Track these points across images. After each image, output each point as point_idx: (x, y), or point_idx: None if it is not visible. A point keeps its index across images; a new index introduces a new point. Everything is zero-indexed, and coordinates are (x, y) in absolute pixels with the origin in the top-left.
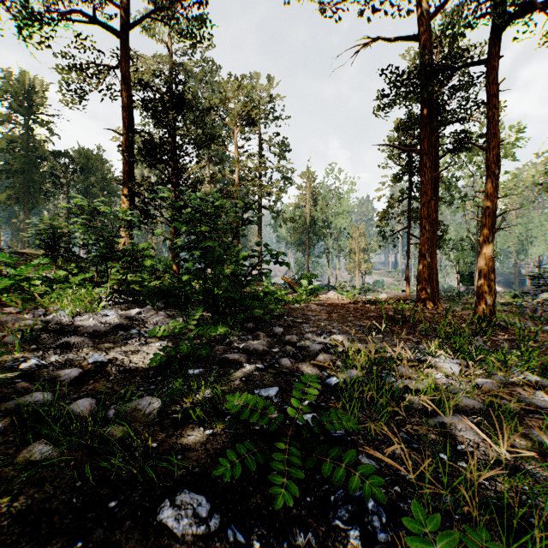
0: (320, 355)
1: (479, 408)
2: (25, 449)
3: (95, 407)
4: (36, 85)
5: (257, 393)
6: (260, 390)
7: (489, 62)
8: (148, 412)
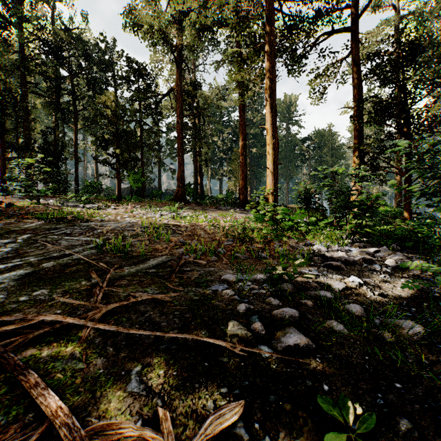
0: None
1: None
2: (326, 321)
3: (363, 312)
4: (291, 100)
5: None
6: None
7: None
8: (411, 332)
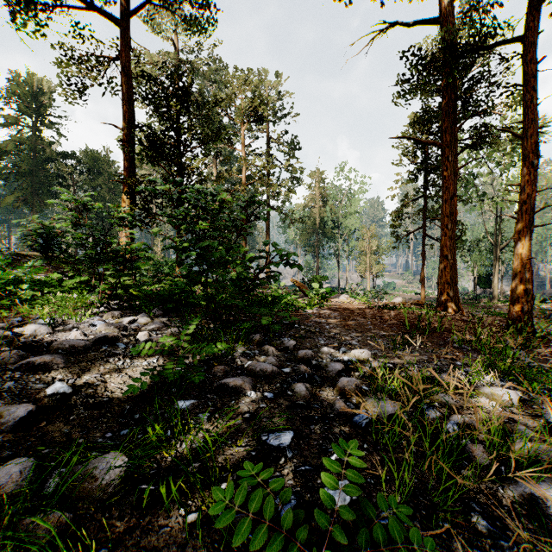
0: (343, 379)
1: None
2: None
3: (29, 474)
4: (44, 86)
5: (264, 440)
6: (269, 435)
7: (526, 39)
8: (106, 481)
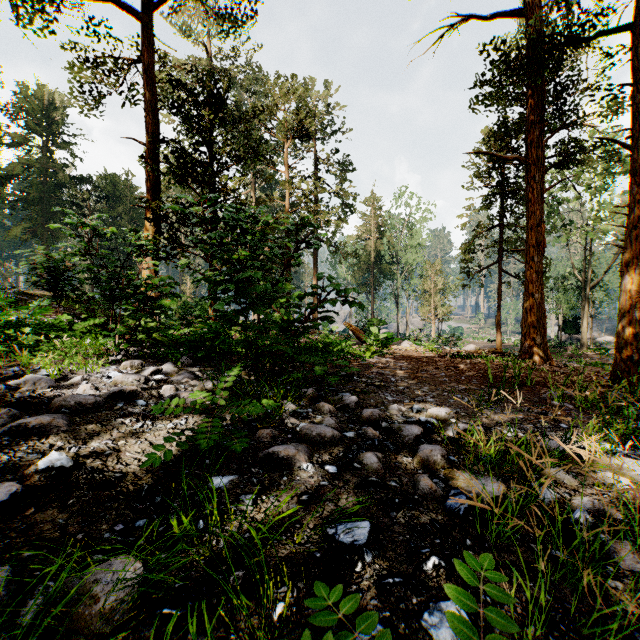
0: (425, 447)
1: None
2: None
3: None
4: (55, 100)
5: (331, 535)
6: (337, 527)
7: (636, 27)
8: (112, 603)
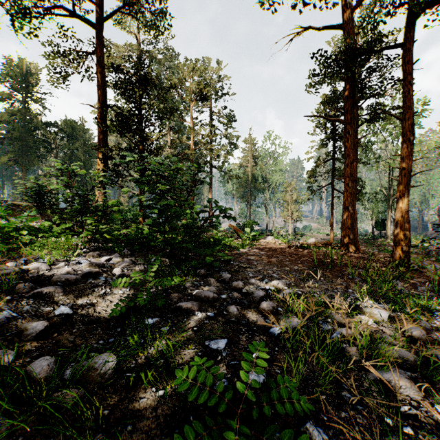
0: (264, 303)
1: (413, 360)
2: None
3: (53, 367)
4: (31, 69)
5: (207, 345)
6: (210, 341)
7: (404, 46)
8: (104, 371)
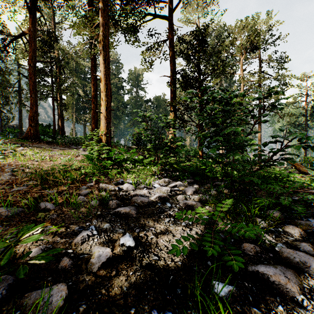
0: None
1: None
2: None
3: None
4: (139, 72)
5: None
6: None
7: None
8: None
